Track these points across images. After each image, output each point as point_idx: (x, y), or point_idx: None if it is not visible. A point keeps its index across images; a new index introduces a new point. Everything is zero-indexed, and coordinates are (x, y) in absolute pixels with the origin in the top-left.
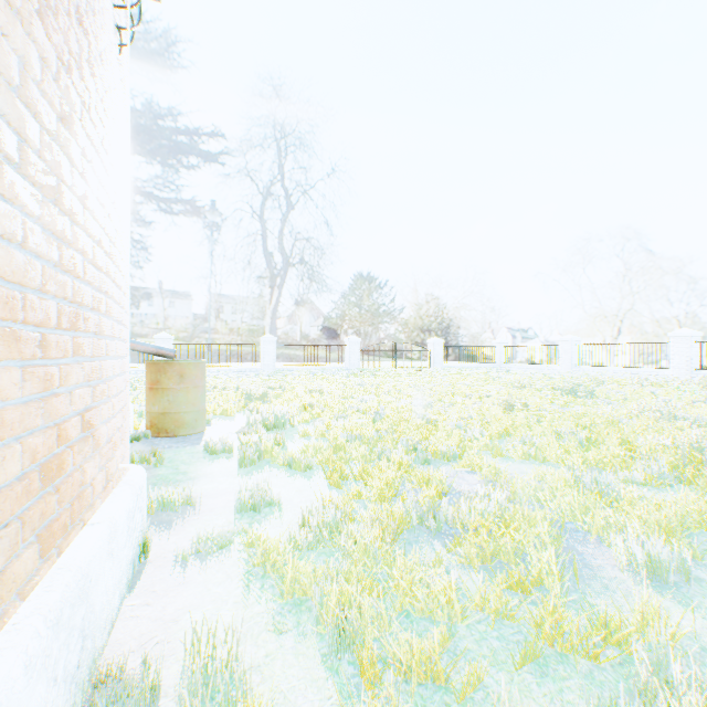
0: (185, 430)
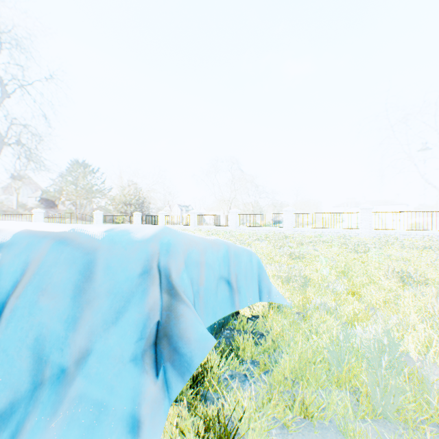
0: None
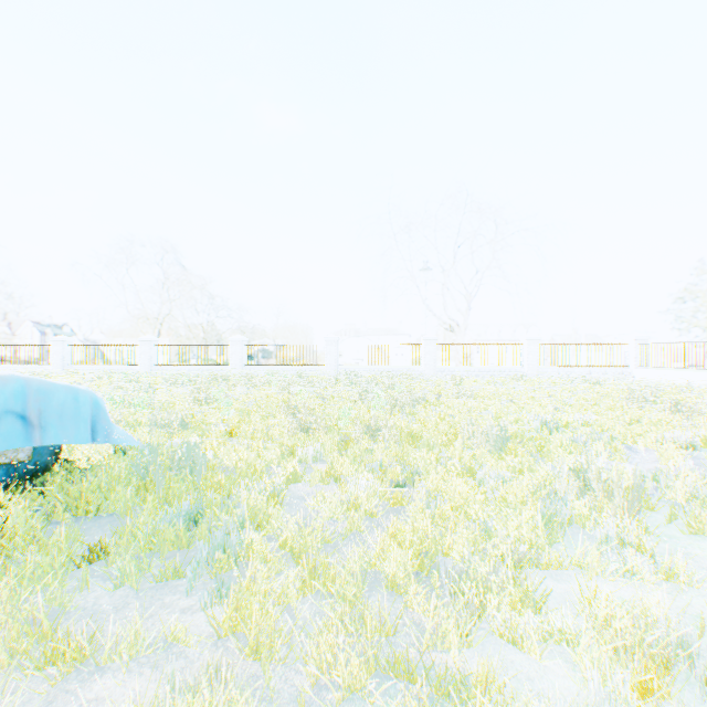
0: None
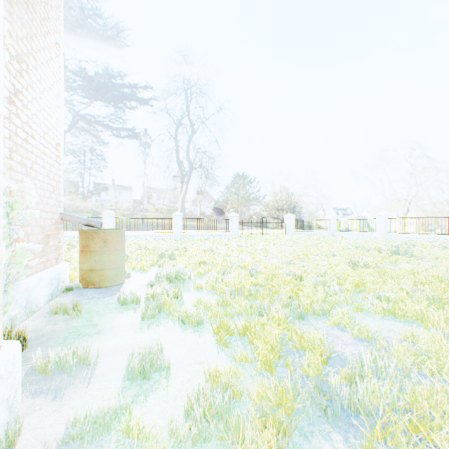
0: (107, 282)
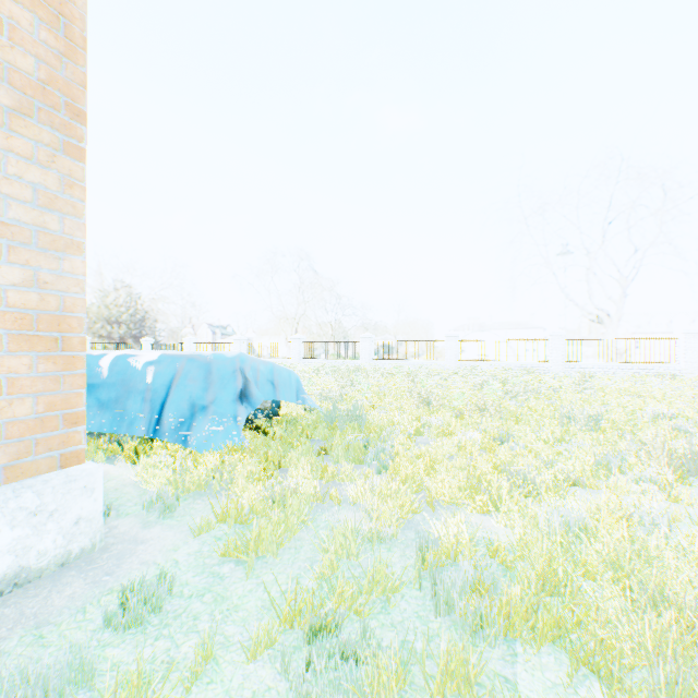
0: None
